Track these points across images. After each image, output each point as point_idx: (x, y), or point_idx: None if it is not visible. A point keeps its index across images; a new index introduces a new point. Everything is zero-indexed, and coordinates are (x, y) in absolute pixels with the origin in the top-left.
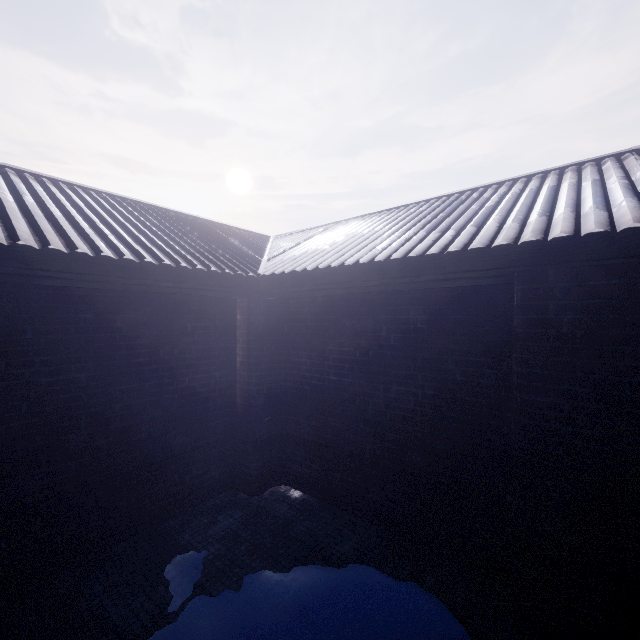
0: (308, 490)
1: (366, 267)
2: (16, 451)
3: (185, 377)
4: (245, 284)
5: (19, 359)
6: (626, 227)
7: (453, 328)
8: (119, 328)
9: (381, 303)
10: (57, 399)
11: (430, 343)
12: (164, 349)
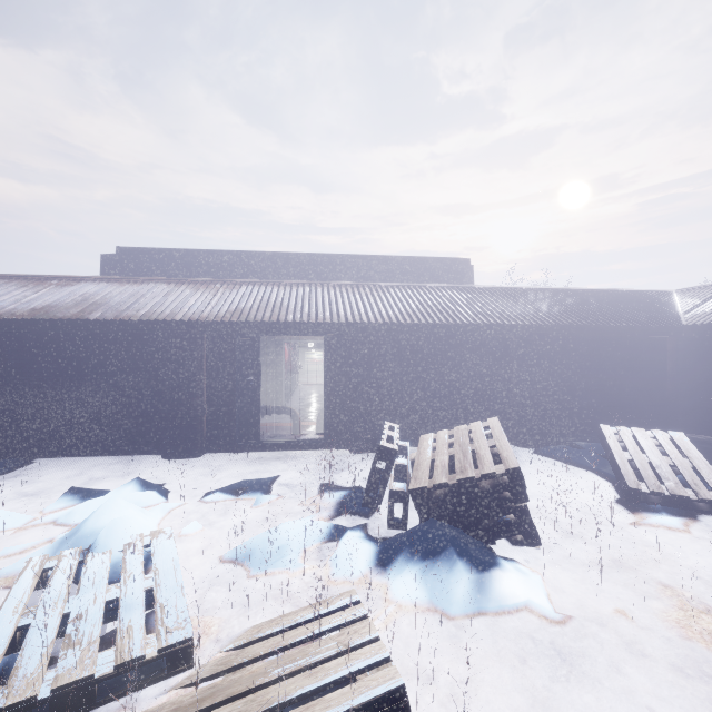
0: None
1: None
2: (592, 389)
3: (642, 373)
4: (674, 330)
5: (592, 360)
6: None
7: None
8: (618, 351)
9: None
10: (601, 374)
11: None
12: (633, 360)
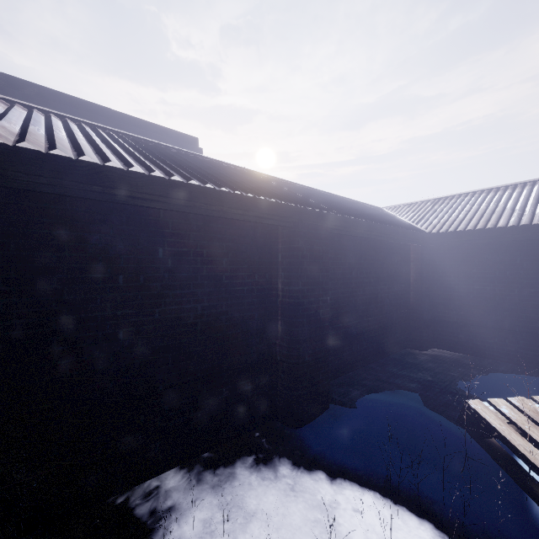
0: (455, 350)
1: (514, 228)
2: (360, 309)
3: (394, 285)
4: (421, 238)
5: (361, 271)
6: None
7: None
8: (379, 259)
9: (516, 246)
10: (367, 289)
11: None
12: (389, 271)
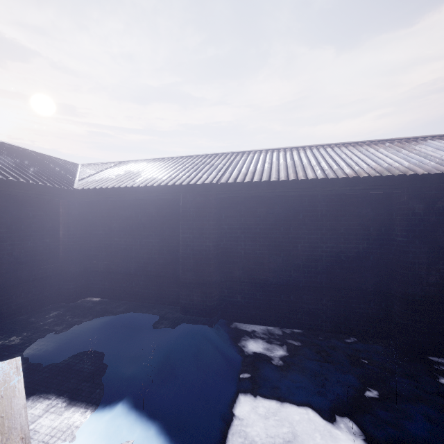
0: (103, 296)
1: (130, 189)
2: None
3: (28, 241)
4: (66, 193)
5: None
6: (206, 183)
7: (165, 215)
8: None
9: (138, 204)
10: None
11: (157, 221)
12: (15, 225)
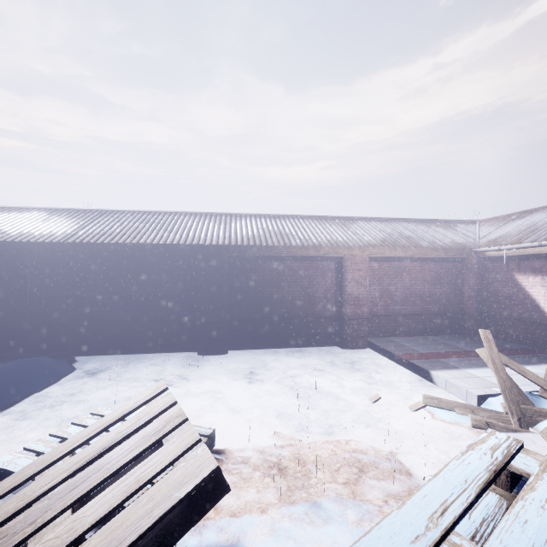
0: None
1: None
2: None
3: None
4: None
5: None
6: (55, 242)
7: (15, 267)
8: None
9: None
10: None
11: (5, 273)
12: None
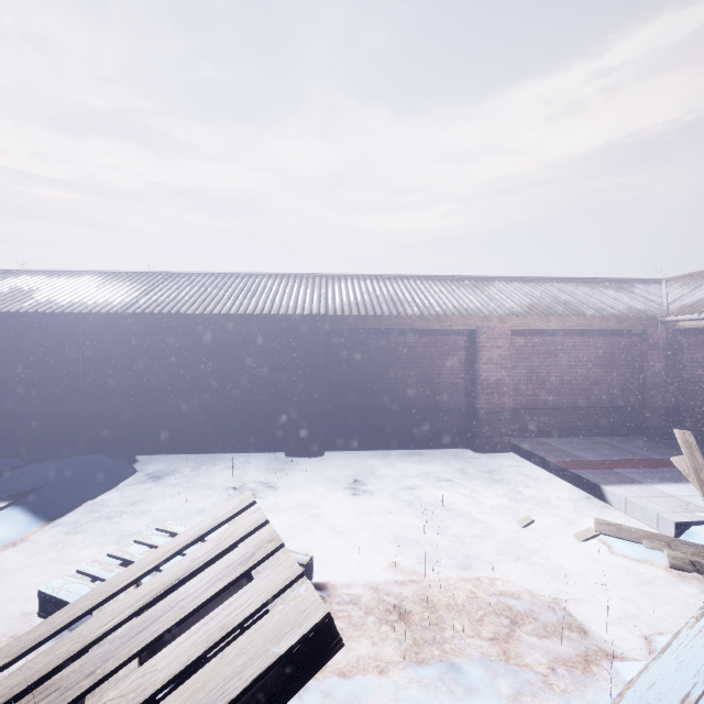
0: None
1: (15, 314)
2: None
3: None
4: None
5: None
6: (111, 312)
7: (65, 344)
8: None
9: (28, 332)
10: None
11: (54, 351)
12: None
